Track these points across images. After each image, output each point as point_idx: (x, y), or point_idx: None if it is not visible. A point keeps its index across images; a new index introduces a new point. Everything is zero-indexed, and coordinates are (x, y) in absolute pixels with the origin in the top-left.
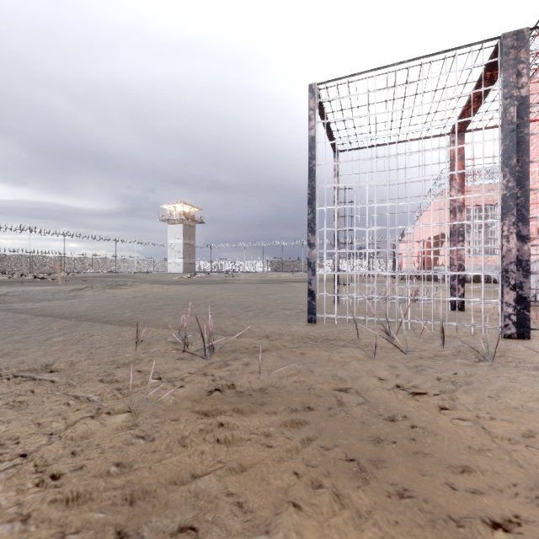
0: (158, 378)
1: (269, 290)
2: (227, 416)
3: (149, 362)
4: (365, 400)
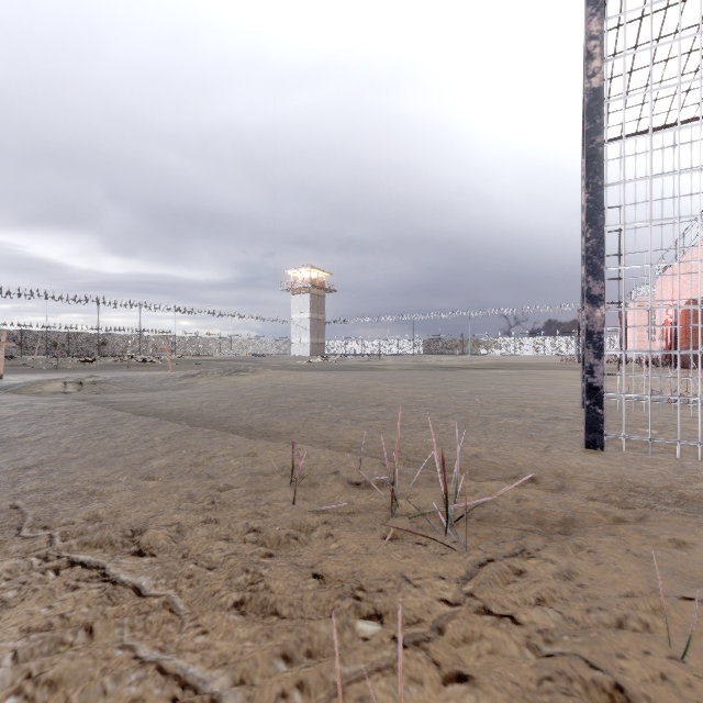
0: (374, 616)
1: (446, 381)
2: None
3: (327, 542)
4: None
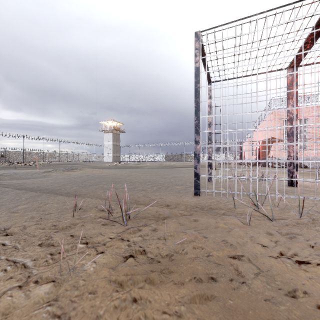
0: (85, 243)
1: (165, 172)
2: (140, 289)
3: (81, 227)
4: (259, 269)
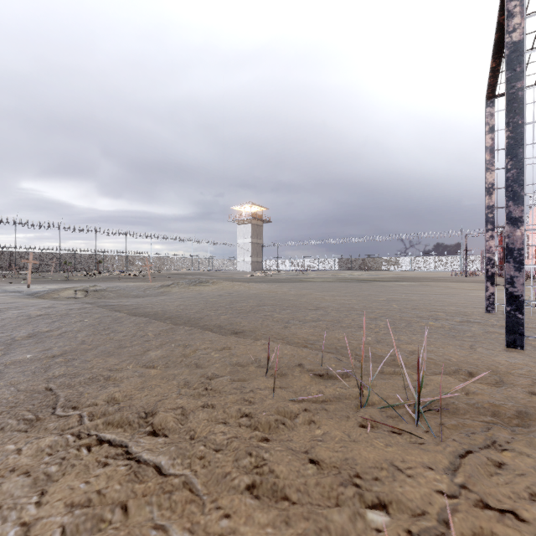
0: (378, 505)
1: (364, 291)
2: None
3: (311, 428)
4: None
